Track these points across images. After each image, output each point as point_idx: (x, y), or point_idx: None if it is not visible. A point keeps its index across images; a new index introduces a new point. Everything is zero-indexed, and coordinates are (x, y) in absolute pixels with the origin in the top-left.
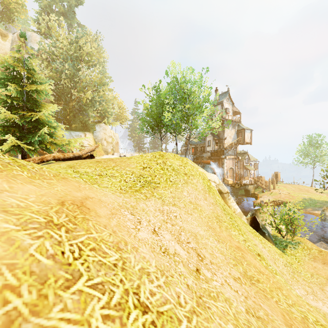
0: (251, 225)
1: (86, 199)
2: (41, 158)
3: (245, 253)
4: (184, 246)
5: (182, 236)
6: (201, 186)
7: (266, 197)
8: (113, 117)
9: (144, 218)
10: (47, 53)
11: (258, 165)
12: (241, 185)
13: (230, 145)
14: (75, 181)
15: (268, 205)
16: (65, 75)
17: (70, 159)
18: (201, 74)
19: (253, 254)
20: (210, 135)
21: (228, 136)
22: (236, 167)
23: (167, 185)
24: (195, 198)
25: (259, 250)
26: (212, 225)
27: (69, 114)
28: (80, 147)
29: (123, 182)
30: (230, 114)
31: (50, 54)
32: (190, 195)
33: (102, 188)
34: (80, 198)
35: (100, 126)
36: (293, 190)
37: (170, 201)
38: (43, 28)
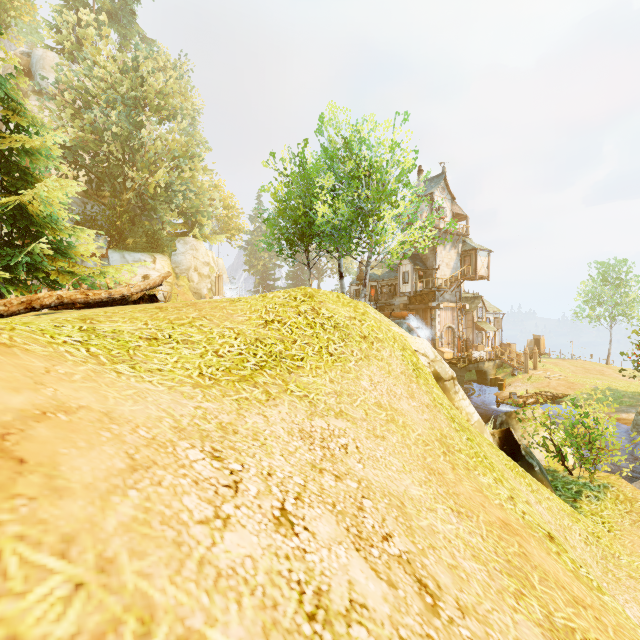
0: (502, 447)
1: (39, 418)
2: (28, 300)
3: (526, 542)
4: (376, 559)
5: (366, 513)
6: (399, 365)
7: (520, 386)
8: (212, 226)
9: (253, 464)
10: (75, 91)
11: (501, 322)
12: (470, 361)
13: (448, 281)
14: (43, 353)
15: (526, 401)
16: (113, 137)
17: (105, 305)
18: (393, 125)
19: (541, 539)
20: (407, 261)
21: (444, 263)
22: (459, 326)
23: (322, 364)
24: (389, 393)
25: (541, 519)
26: (435, 463)
27: (121, 217)
28: (128, 279)
29: (210, 357)
30: (447, 218)
31: (80, 93)
32: (378, 387)
33: (141, 373)
34: (9, 414)
35: (185, 243)
36: (572, 371)
37: (331, 403)
38: (69, 42)
